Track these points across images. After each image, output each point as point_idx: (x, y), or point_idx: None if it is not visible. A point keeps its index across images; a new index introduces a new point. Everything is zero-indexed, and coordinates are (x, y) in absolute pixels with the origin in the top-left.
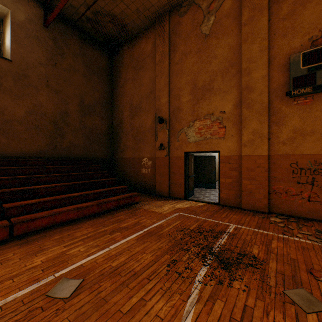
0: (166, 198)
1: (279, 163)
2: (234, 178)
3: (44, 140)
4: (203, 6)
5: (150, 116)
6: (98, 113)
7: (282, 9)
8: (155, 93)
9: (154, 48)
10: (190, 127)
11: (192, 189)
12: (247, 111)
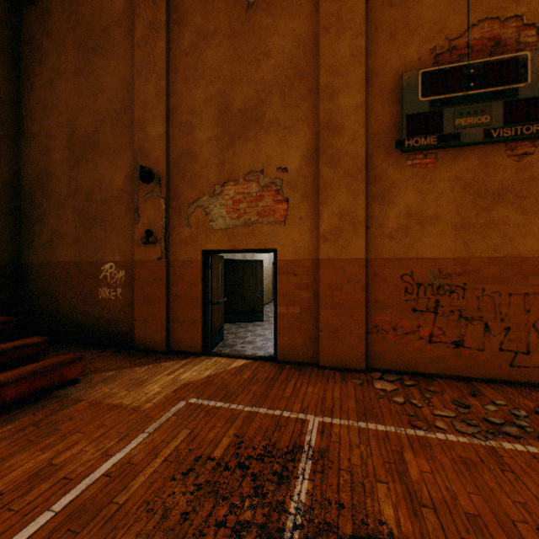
0: (161, 355)
1: (384, 275)
2: (305, 305)
3: None
4: None
5: (121, 165)
6: None
7: None
8: (135, 113)
9: (132, 8)
10: (215, 195)
11: (220, 329)
12: (330, 172)
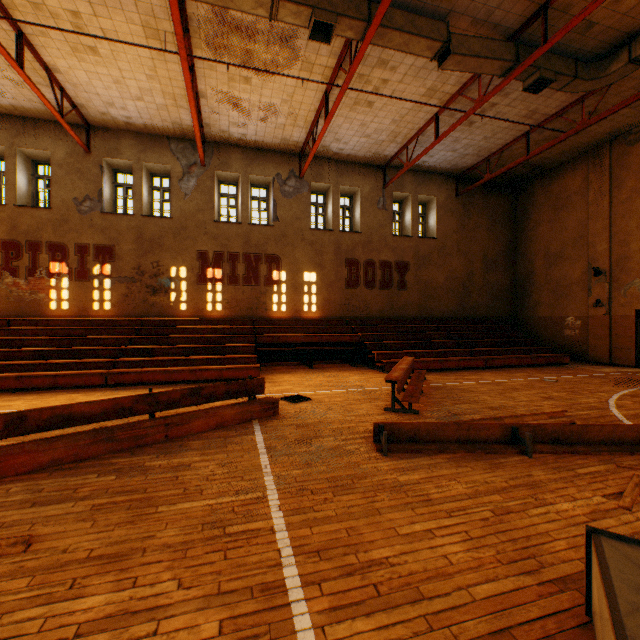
0: (605, 365)
1: None
2: None
3: (455, 301)
4: None
5: (577, 266)
6: (500, 266)
7: None
8: (586, 239)
9: (585, 184)
10: None
11: None
12: None
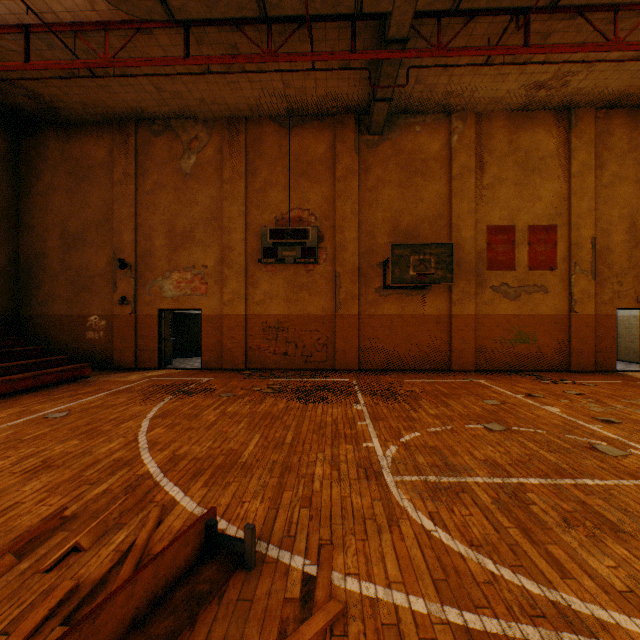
0: (132, 370)
1: (255, 322)
2: (217, 338)
3: None
4: (183, 139)
5: (103, 255)
6: None
7: (256, 182)
8: (113, 224)
9: (112, 158)
10: (167, 278)
11: (170, 357)
12: (229, 271)
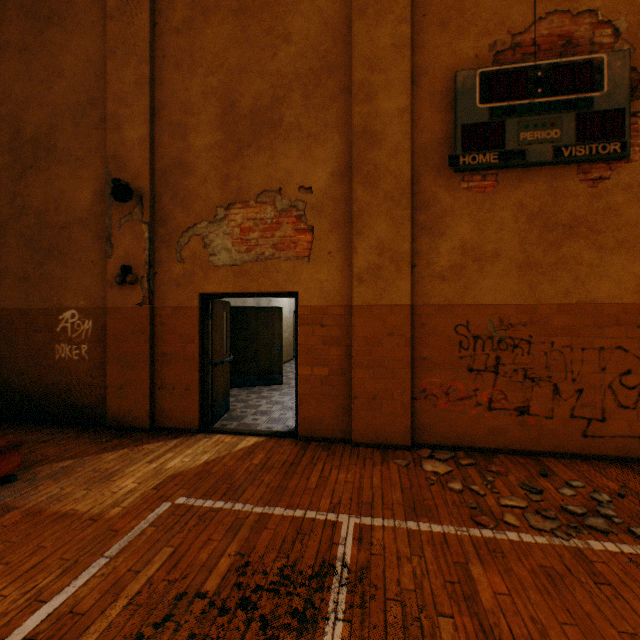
0: (143, 435)
1: (434, 326)
2: (335, 364)
3: None
4: None
5: (87, 177)
6: None
7: None
8: (106, 108)
9: None
10: (218, 221)
11: (225, 396)
12: (367, 194)
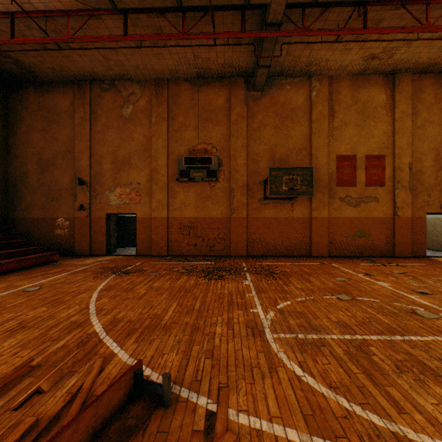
0: (88, 256)
1: (174, 223)
2: (147, 234)
3: None
4: (123, 94)
5: (67, 175)
6: None
7: (175, 124)
8: (74, 153)
9: (73, 107)
10: (112, 191)
11: (115, 247)
12: (155, 186)
